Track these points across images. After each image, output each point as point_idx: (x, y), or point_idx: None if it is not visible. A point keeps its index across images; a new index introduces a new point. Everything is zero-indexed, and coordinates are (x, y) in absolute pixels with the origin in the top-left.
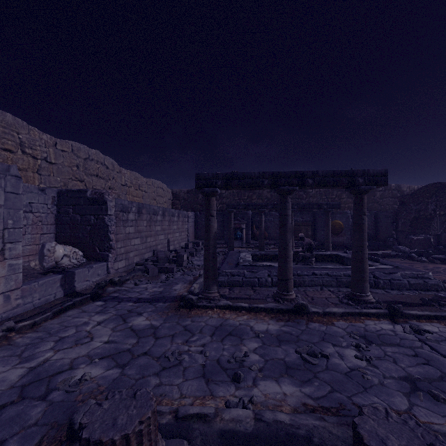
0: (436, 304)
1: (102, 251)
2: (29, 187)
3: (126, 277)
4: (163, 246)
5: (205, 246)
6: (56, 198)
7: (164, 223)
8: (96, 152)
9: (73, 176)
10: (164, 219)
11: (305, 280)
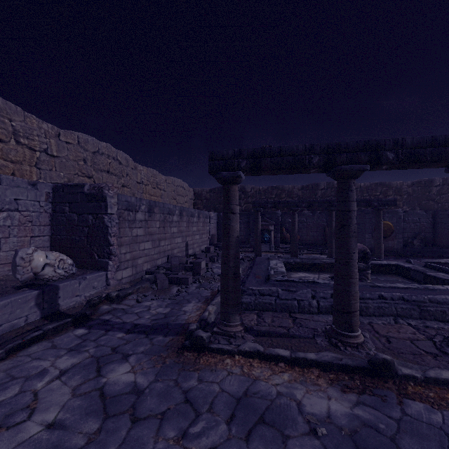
0: None
1: (101, 257)
2: (15, 180)
3: (128, 291)
4: (180, 250)
5: (223, 256)
6: (51, 195)
7: (182, 224)
8: (107, 145)
9: (79, 171)
10: (182, 220)
11: (369, 306)
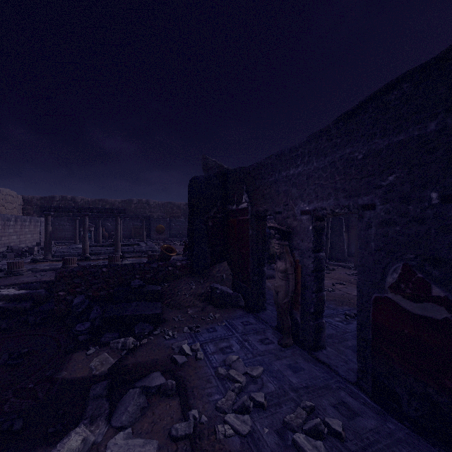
0: (143, 254)
1: None
2: None
3: None
4: (15, 244)
5: (45, 237)
6: None
7: (17, 227)
8: None
9: None
10: (17, 224)
11: (102, 252)
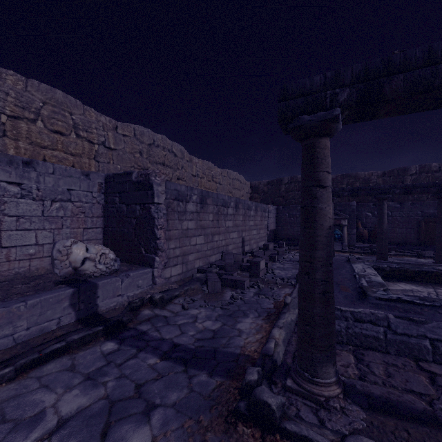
0: None
1: (147, 252)
2: (68, 170)
3: (175, 292)
4: (236, 246)
5: (303, 261)
6: (103, 185)
7: (237, 217)
8: (162, 137)
9: (135, 164)
10: (237, 213)
11: None
